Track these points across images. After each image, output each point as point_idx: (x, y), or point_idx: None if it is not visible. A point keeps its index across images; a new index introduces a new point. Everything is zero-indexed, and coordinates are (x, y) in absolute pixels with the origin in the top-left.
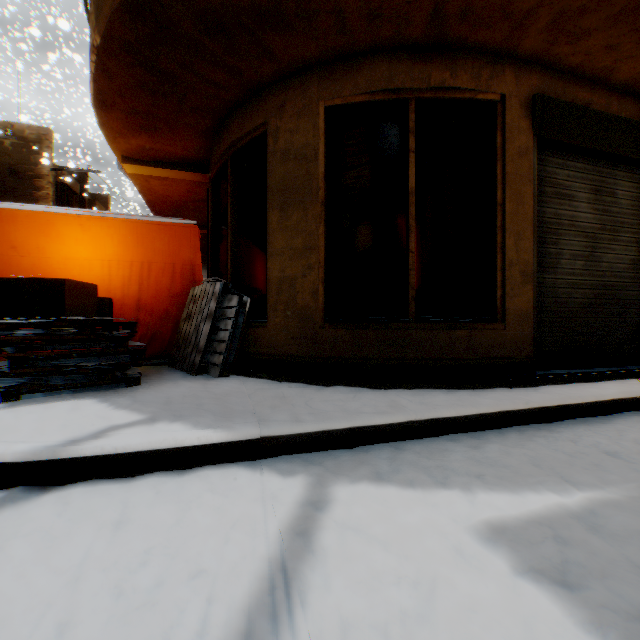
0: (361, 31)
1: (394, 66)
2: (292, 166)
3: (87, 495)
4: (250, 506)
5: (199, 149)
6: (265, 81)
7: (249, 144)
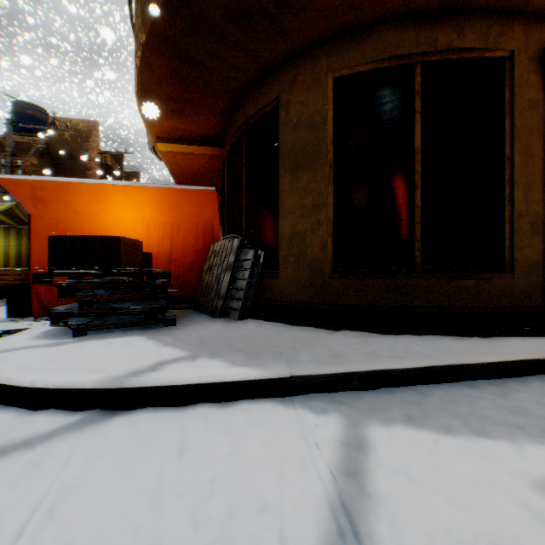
0: (371, 3)
1: (400, 34)
2: (302, 134)
3: (149, 421)
4: (295, 442)
5: (217, 126)
6: (278, 61)
7: (262, 118)
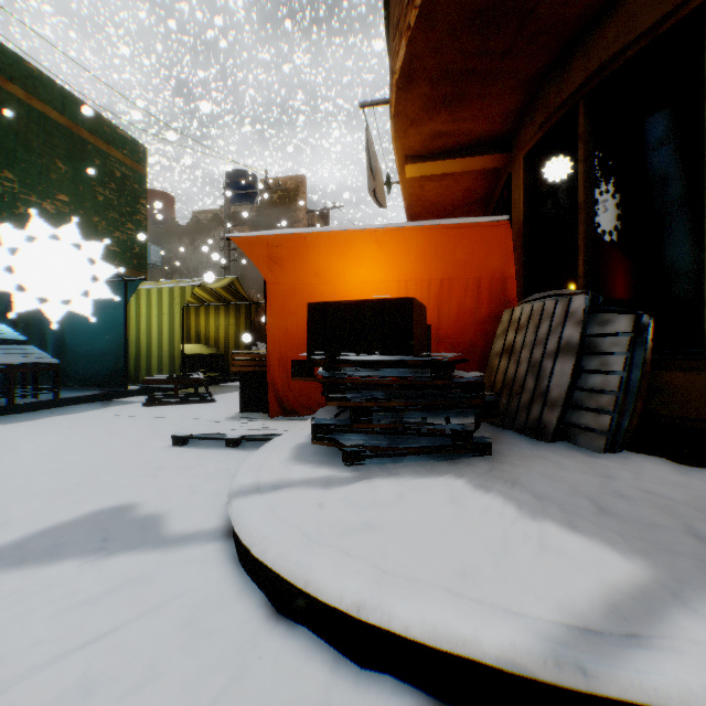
0: None
1: None
2: None
3: None
4: None
5: (508, 115)
6: None
7: (637, 56)
